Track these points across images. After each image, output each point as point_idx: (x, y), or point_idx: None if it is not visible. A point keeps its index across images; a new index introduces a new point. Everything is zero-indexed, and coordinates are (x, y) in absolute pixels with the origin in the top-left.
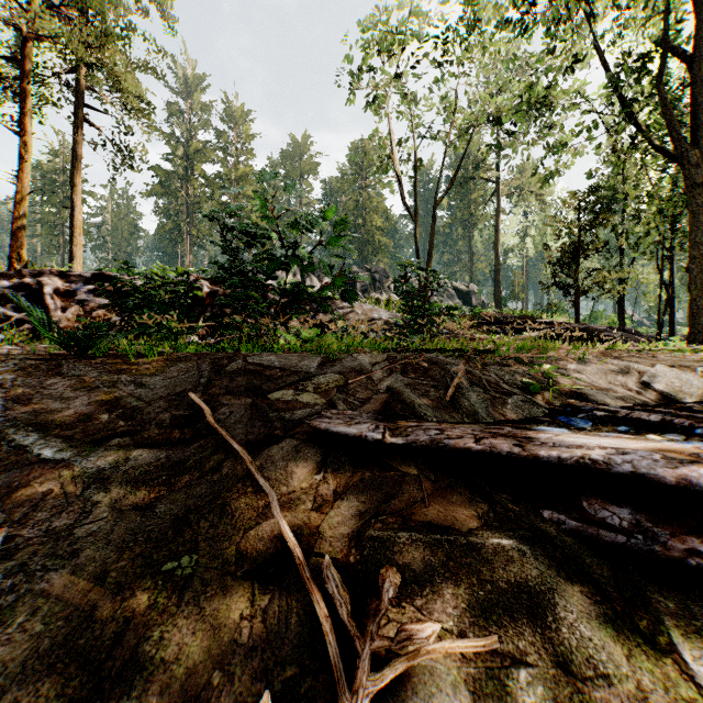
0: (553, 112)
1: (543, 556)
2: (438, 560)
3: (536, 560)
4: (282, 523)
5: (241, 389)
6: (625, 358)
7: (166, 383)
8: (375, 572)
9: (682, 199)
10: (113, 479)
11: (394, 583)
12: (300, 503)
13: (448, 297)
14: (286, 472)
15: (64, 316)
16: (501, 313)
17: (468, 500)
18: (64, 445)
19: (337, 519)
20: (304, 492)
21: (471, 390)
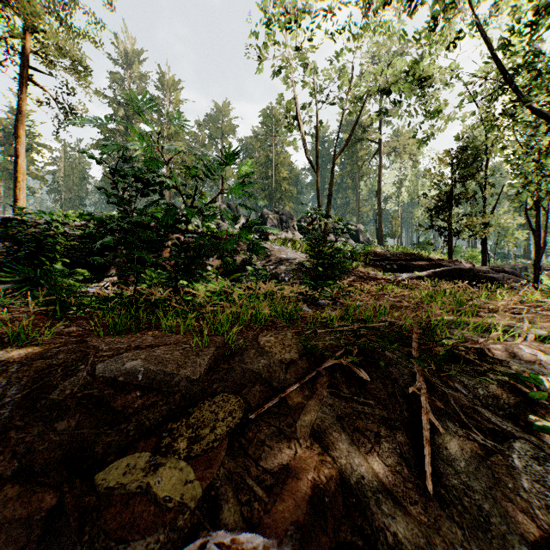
0: (432, 82)
1: None
2: None
3: None
4: None
5: (50, 457)
6: None
7: None
8: None
9: None
10: None
11: None
12: None
13: None
14: None
15: None
16: (388, 251)
17: None
18: None
19: None
20: None
21: (445, 432)
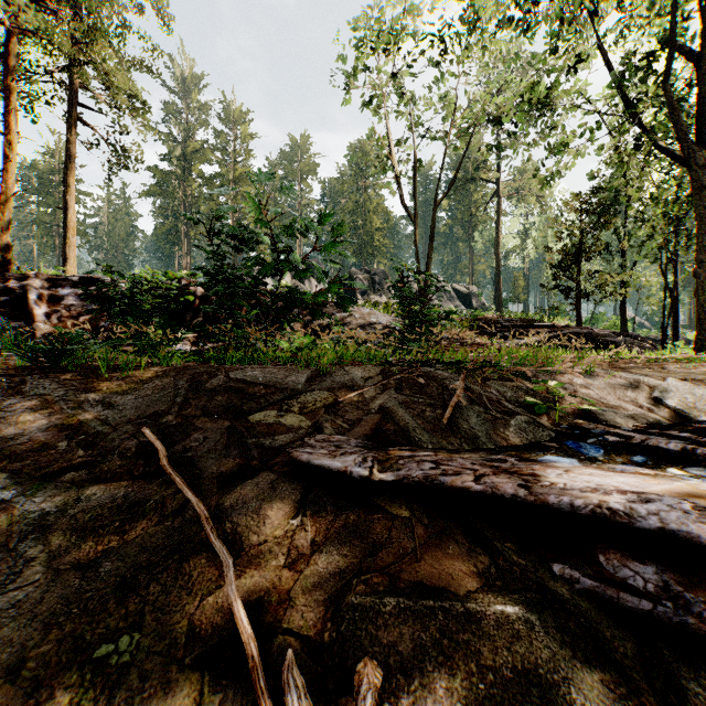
0: (554, 112)
1: (554, 628)
2: (430, 637)
3: (547, 635)
4: (237, 605)
5: (219, 410)
6: (634, 370)
7: (137, 403)
8: (353, 656)
9: (687, 201)
10: (57, 527)
11: (374, 684)
12: (271, 558)
13: (448, 299)
14: (258, 516)
15: (49, 322)
16: (502, 316)
17: (466, 551)
18: (9, 481)
19: (313, 579)
20: (277, 542)
21: (471, 409)
